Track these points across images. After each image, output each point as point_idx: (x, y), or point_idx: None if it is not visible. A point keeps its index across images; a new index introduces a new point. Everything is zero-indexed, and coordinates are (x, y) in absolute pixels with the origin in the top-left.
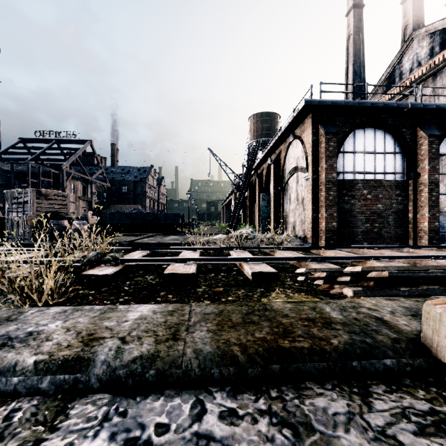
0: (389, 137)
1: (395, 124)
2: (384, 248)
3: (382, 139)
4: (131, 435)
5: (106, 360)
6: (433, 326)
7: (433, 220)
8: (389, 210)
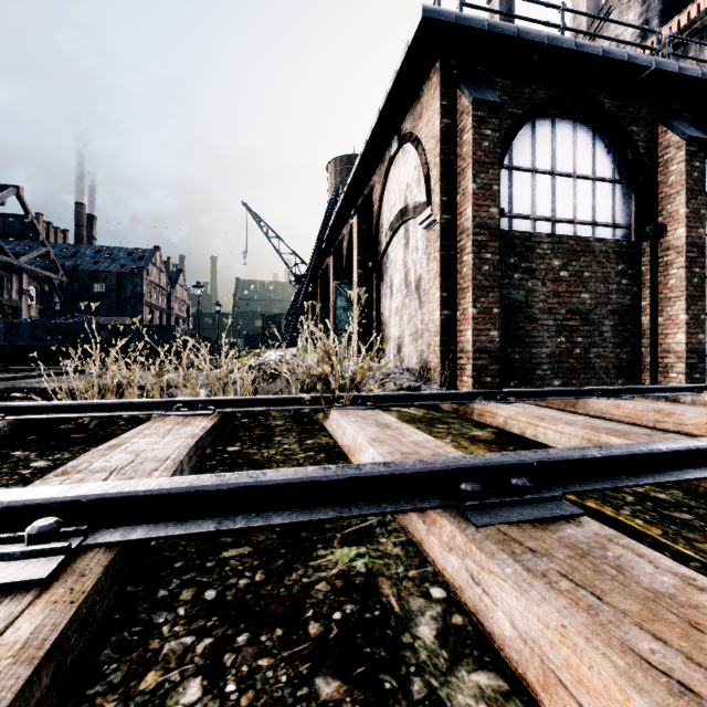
0: (602, 145)
1: (617, 113)
2: (638, 394)
3: (590, 148)
4: None
5: None
6: None
7: (696, 328)
8: (603, 306)
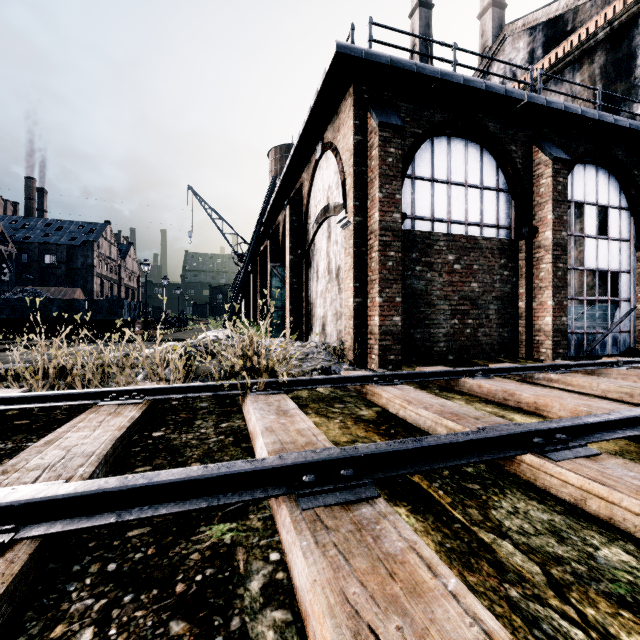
0: (488, 159)
1: (499, 134)
2: (501, 373)
3: (479, 162)
4: None
5: None
6: None
7: (560, 312)
8: (489, 293)
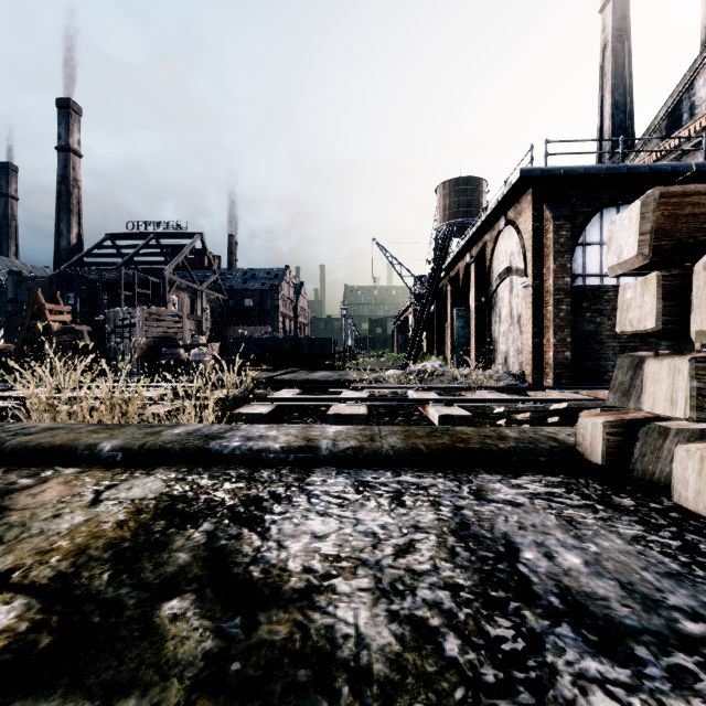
0: None
1: None
2: None
3: None
4: (357, 479)
5: (328, 448)
6: (583, 433)
7: None
8: None
